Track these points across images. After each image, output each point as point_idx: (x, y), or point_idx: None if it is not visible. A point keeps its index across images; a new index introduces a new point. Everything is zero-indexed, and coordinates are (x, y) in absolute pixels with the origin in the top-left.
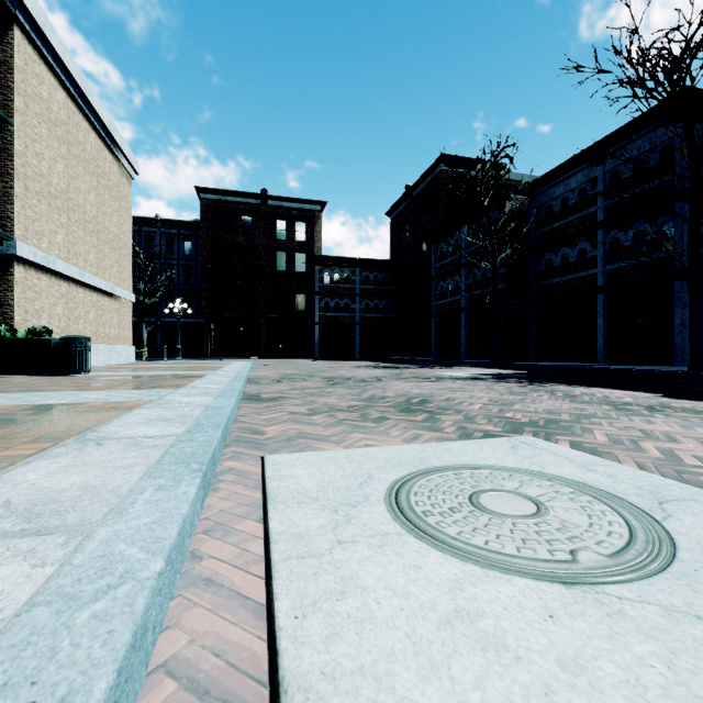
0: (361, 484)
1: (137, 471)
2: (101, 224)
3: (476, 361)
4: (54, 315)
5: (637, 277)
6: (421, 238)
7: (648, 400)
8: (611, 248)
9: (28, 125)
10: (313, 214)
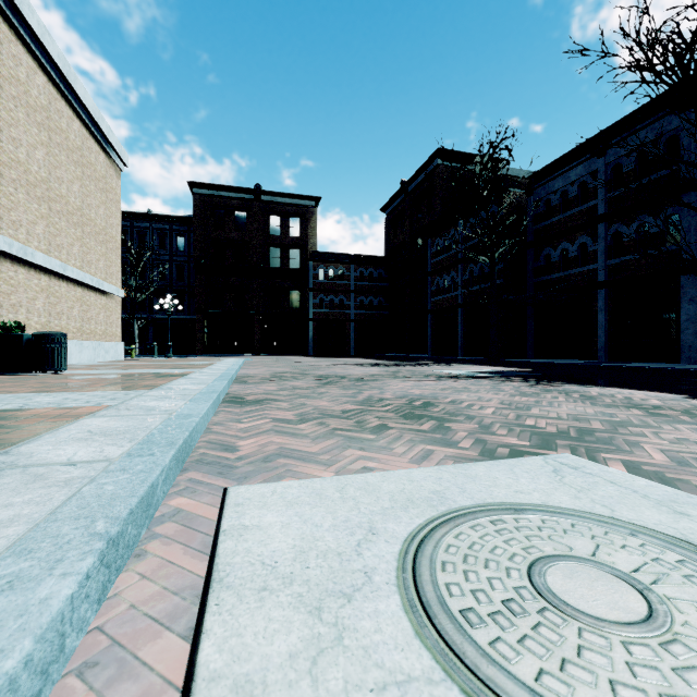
0: (360, 545)
1: (5, 537)
2: (86, 216)
3: (473, 359)
4: (33, 310)
5: (640, 272)
6: (416, 234)
7: (678, 402)
8: (612, 242)
9: (2, 108)
10: (307, 210)
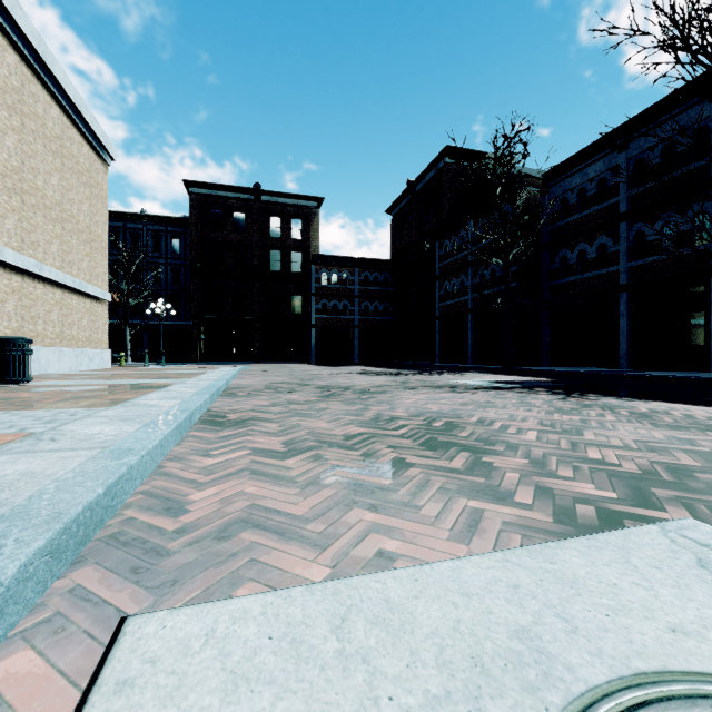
0: None
1: None
2: (67, 212)
3: (485, 367)
4: (2, 314)
5: (666, 274)
6: (423, 236)
7: None
8: (635, 243)
9: None
10: (310, 211)
